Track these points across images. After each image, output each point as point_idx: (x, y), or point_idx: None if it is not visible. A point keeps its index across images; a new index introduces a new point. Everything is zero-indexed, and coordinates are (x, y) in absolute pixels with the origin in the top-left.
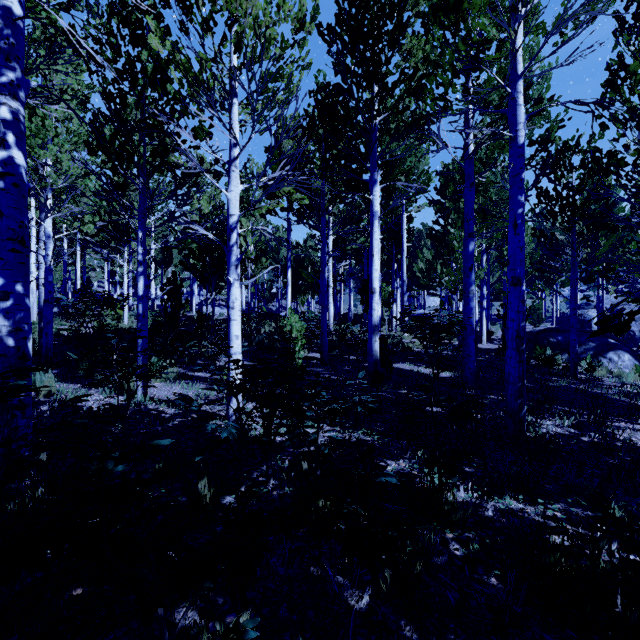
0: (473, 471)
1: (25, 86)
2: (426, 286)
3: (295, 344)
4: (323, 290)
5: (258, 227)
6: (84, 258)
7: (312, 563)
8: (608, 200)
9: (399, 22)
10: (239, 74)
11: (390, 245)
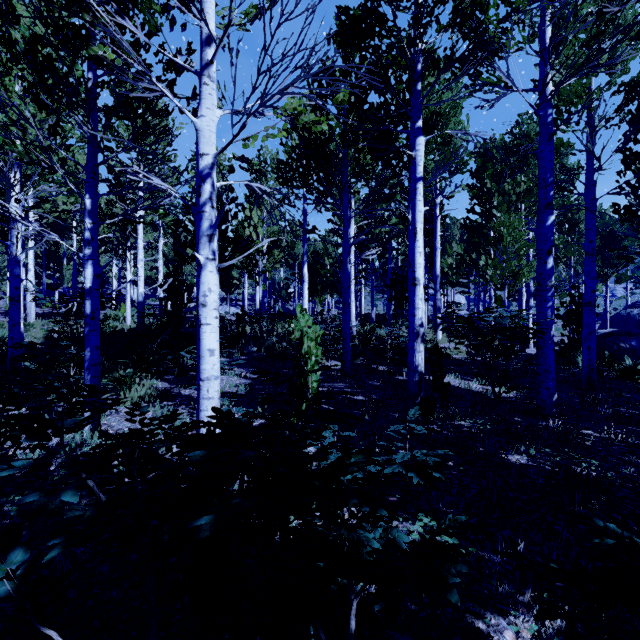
0: None
1: None
2: (456, 283)
3: (307, 360)
4: (345, 284)
5: (251, 183)
6: None
7: None
8: None
9: None
10: None
11: None
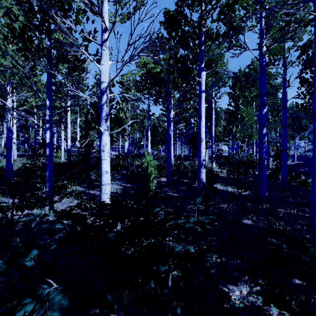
0: (313, 302)
1: None
2: (222, 140)
3: (150, 176)
4: (168, 141)
5: (124, 94)
6: None
7: None
8: None
9: None
10: None
11: None
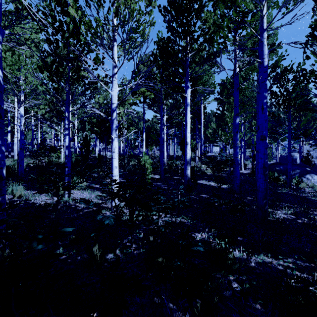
0: (242, 239)
1: (2, 33)
2: (213, 141)
3: (146, 171)
4: (161, 143)
5: (127, 110)
6: (42, 127)
7: (155, 295)
8: (307, 97)
9: (200, 4)
10: (117, 29)
11: (195, 121)
